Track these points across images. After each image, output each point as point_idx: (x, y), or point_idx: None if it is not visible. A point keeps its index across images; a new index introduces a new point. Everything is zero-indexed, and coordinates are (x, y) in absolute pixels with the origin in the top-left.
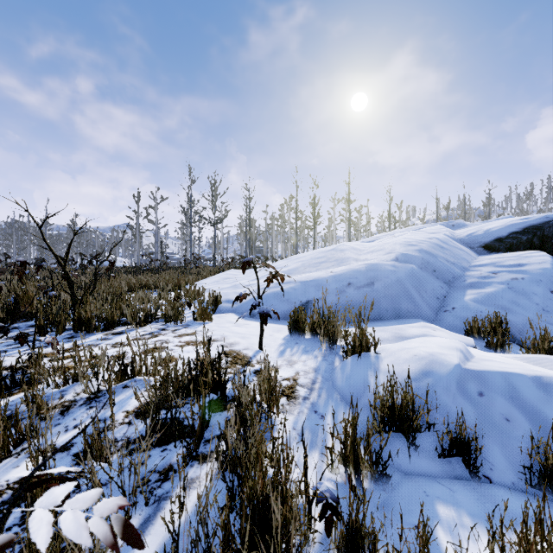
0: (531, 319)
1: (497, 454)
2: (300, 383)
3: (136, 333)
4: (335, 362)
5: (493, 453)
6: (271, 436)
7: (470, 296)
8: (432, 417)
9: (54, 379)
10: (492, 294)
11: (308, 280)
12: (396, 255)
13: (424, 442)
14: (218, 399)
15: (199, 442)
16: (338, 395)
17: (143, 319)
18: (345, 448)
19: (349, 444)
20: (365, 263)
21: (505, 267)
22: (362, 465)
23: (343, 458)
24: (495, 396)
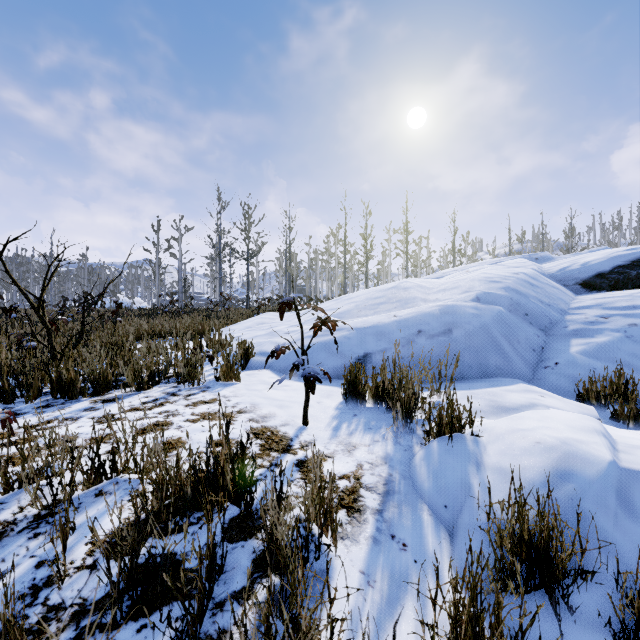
0: None
1: None
2: (365, 483)
3: (136, 399)
4: (413, 447)
5: None
6: (329, 616)
7: (577, 348)
8: (585, 554)
9: None
10: (605, 344)
11: (365, 326)
12: (476, 294)
13: (580, 602)
14: (240, 515)
15: (202, 615)
16: (423, 504)
17: (146, 379)
18: (456, 627)
19: (464, 621)
20: (438, 305)
21: (617, 309)
22: None
23: None
24: None
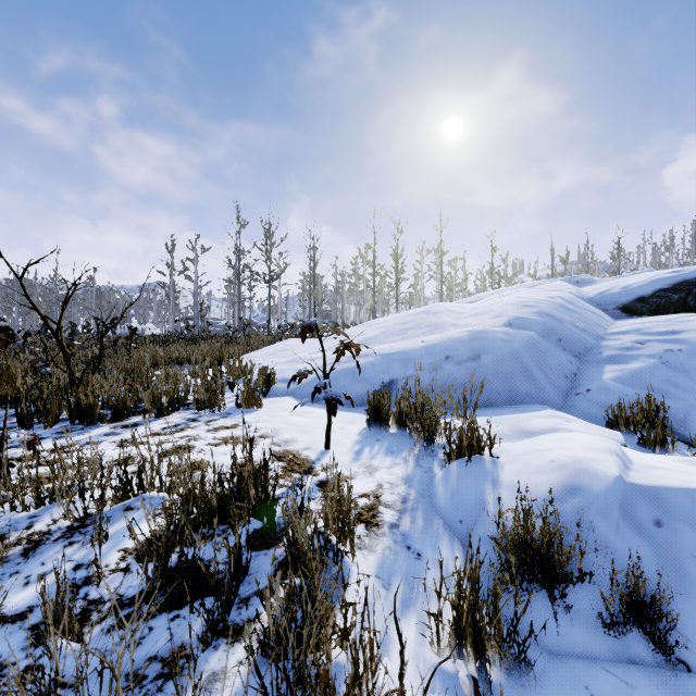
0: (695, 405)
1: (693, 623)
2: (384, 501)
3: (156, 425)
4: (433, 469)
5: (688, 620)
6: (343, 601)
7: (610, 374)
8: (586, 560)
9: (21, 499)
10: (639, 371)
11: (391, 352)
12: (508, 319)
13: (577, 601)
14: (263, 528)
15: (229, 606)
16: (440, 520)
17: (166, 405)
18: (459, 615)
19: (465, 610)
20: (467, 330)
21: (655, 335)
22: (486, 643)
23: (456, 632)
24: (680, 526)
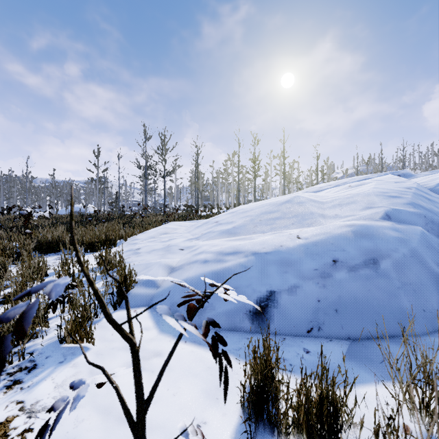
0: None
1: None
2: None
3: None
4: None
5: None
6: None
7: None
8: None
9: None
10: None
11: (265, 251)
12: (385, 211)
13: None
14: None
15: None
16: None
17: None
18: None
19: None
20: (347, 225)
21: None
22: None
23: None
24: None
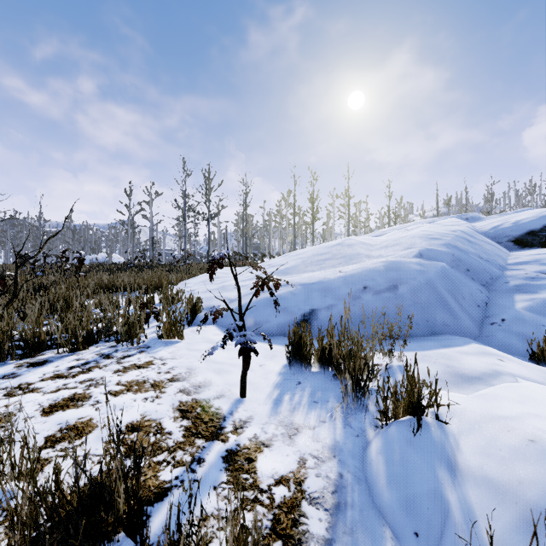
0: None
1: None
2: (308, 491)
3: (65, 363)
4: (366, 430)
5: None
6: None
7: (522, 304)
8: None
9: None
10: None
11: (310, 282)
12: (419, 250)
13: None
14: None
15: None
16: (385, 527)
17: (81, 339)
18: None
19: None
20: (382, 261)
21: None
22: None
23: None
24: None
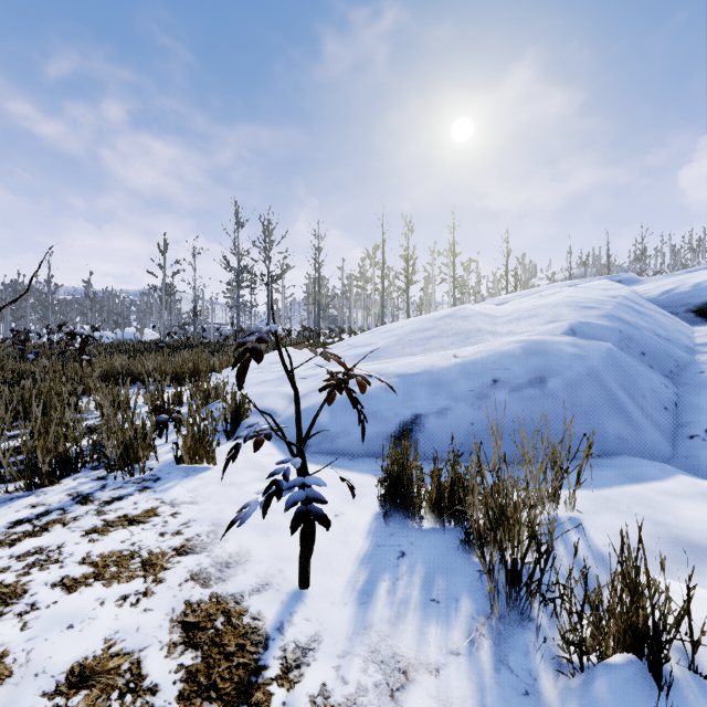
0: None
1: None
2: None
3: (10, 512)
4: (540, 677)
5: None
6: None
7: None
8: None
9: None
10: None
11: (412, 372)
12: (570, 324)
13: None
14: None
15: None
16: None
17: (46, 469)
18: None
19: None
20: (517, 340)
21: None
22: None
23: None
24: None
